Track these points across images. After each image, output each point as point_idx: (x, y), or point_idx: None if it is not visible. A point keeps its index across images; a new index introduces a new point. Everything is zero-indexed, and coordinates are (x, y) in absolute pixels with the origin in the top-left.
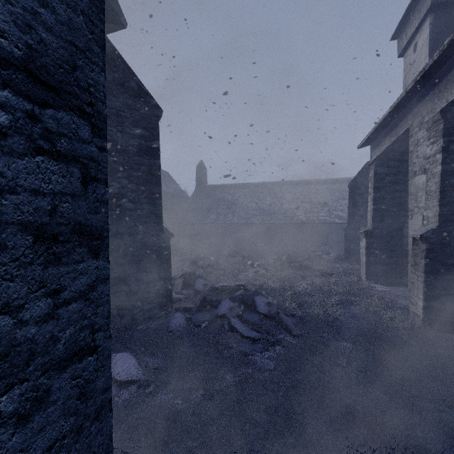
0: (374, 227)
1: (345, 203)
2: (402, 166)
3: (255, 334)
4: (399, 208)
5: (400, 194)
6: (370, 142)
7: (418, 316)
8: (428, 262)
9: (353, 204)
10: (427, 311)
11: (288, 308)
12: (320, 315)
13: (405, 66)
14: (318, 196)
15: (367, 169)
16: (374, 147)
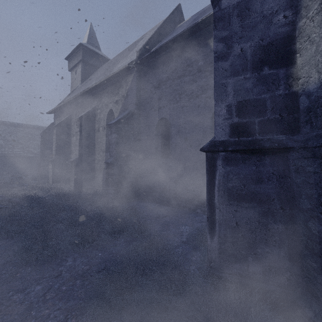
0: (56, 158)
1: (36, 143)
2: (69, 131)
3: (0, 206)
4: (68, 150)
5: (68, 143)
6: (54, 113)
7: (72, 189)
8: (75, 169)
9: (44, 145)
10: (75, 187)
11: (13, 198)
12: (33, 195)
13: (72, 78)
14: (12, 136)
15: (52, 127)
16: (56, 116)
